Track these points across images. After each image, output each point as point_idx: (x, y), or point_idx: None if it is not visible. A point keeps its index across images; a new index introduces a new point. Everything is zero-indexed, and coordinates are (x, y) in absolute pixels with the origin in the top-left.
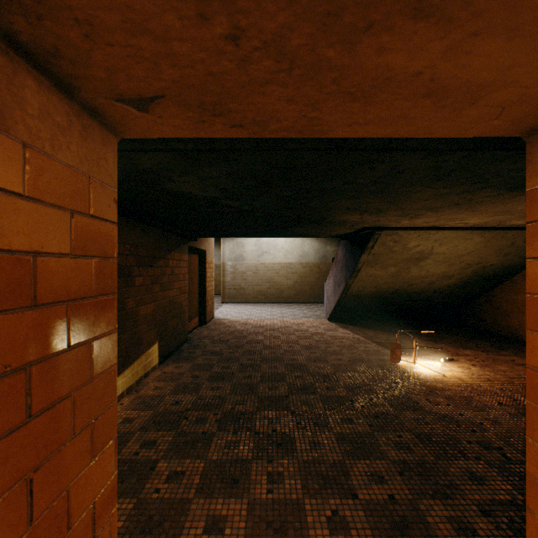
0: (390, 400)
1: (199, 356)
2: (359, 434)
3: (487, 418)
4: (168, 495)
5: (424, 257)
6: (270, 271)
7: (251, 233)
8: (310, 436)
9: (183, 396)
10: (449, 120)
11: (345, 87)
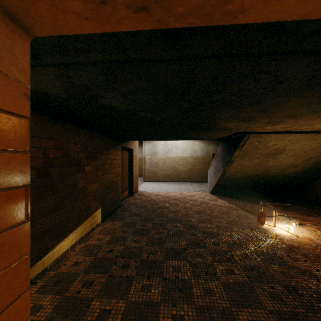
0: (260, 255)
1: (127, 217)
2: (240, 283)
3: None
4: None
5: (279, 152)
6: (173, 162)
7: (161, 137)
8: (203, 284)
9: (115, 246)
10: None
11: None
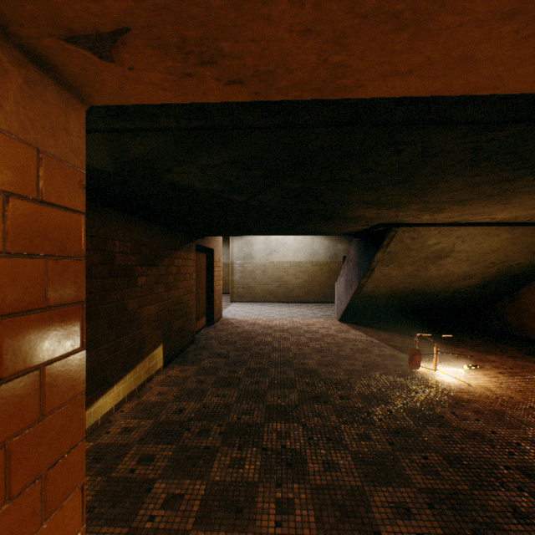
0: (411, 413)
1: (205, 359)
2: (378, 453)
3: (525, 437)
4: (163, 525)
5: (444, 255)
6: (279, 270)
7: (259, 230)
8: (323, 455)
9: (187, 403)
10: (529, 63)
11: (389, 1)
